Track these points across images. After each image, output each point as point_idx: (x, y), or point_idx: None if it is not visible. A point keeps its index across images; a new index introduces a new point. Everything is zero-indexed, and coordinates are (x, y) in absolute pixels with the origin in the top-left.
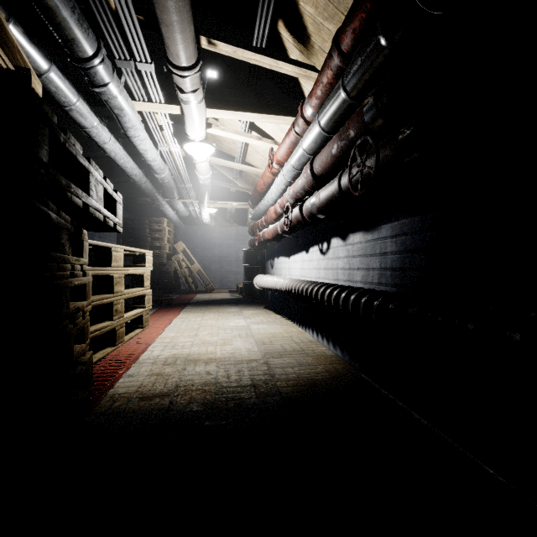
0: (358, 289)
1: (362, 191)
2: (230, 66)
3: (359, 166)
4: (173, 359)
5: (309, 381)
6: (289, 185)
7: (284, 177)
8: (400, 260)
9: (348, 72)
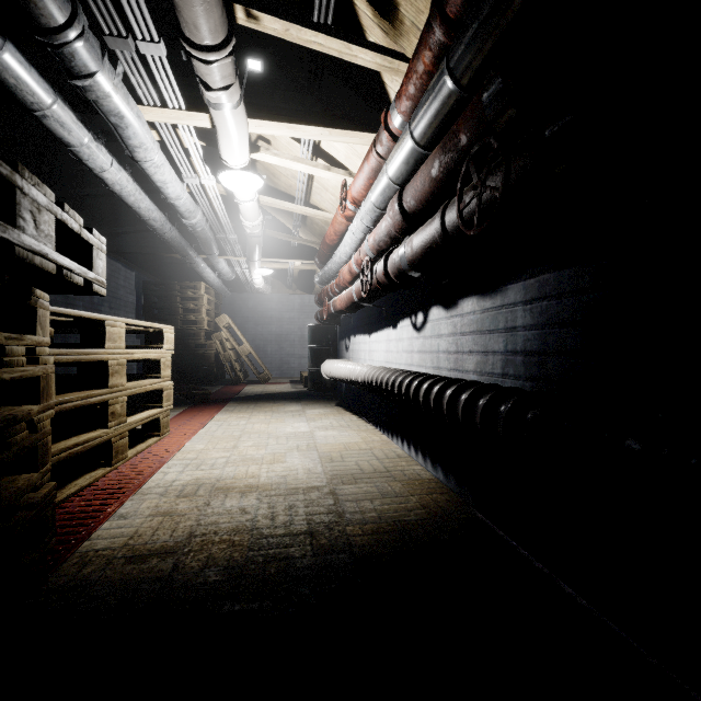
0: (472, 384)
1: (481, 228)
2: (283, 58)
3: (476, 187)
4: (194, 487)
5: (396, 524)
6: (370, 232)
7: (361, 221)
8: (539, 339)
9: (457, 43)
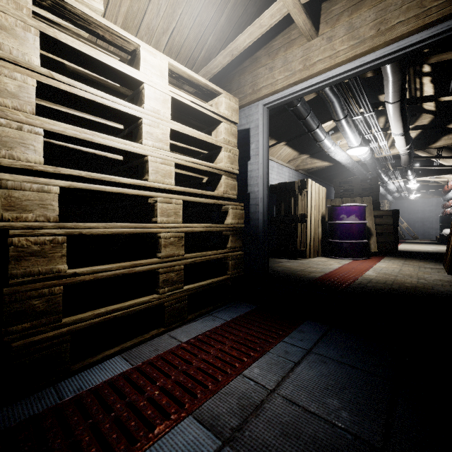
0: None
1: None
2: (426, 163)
3: None
4: (406, 249)
5: None
6: None
7: None
8: None
9: None
